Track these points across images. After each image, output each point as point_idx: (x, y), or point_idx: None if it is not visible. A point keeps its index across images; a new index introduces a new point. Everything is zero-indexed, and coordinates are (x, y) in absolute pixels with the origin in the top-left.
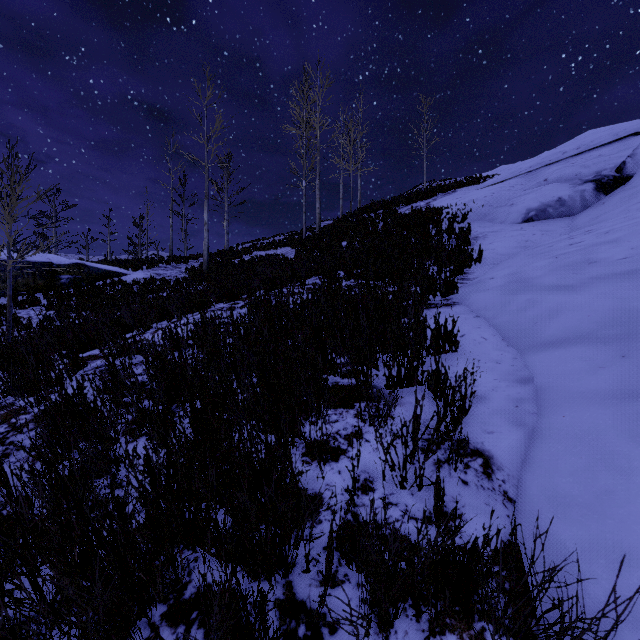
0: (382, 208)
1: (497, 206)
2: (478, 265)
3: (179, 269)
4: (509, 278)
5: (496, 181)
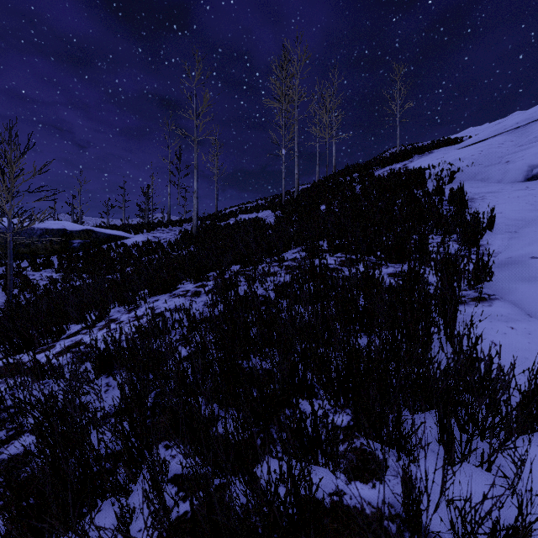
0: (357, 172)
1: (488, 164)
2: (489, 233)
3: (174, 232)
4: None
5: (477, 140)
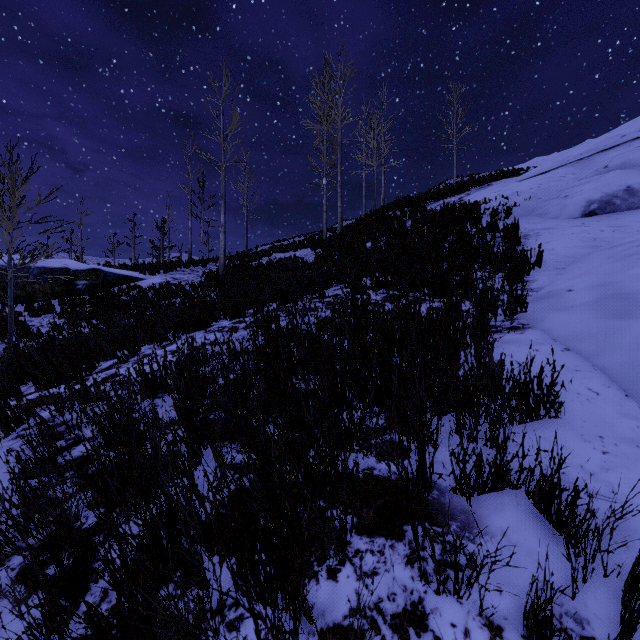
0: (408, 205)
1: (547, 199)
2: (537, 270)
3: (196, 273)
4: (599, 291)
5: (539, 171)
